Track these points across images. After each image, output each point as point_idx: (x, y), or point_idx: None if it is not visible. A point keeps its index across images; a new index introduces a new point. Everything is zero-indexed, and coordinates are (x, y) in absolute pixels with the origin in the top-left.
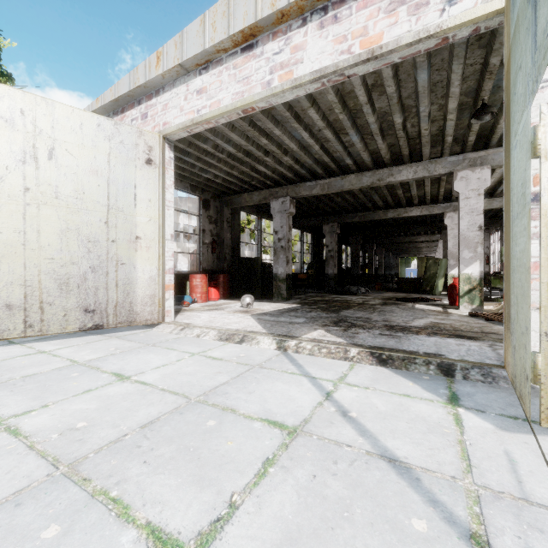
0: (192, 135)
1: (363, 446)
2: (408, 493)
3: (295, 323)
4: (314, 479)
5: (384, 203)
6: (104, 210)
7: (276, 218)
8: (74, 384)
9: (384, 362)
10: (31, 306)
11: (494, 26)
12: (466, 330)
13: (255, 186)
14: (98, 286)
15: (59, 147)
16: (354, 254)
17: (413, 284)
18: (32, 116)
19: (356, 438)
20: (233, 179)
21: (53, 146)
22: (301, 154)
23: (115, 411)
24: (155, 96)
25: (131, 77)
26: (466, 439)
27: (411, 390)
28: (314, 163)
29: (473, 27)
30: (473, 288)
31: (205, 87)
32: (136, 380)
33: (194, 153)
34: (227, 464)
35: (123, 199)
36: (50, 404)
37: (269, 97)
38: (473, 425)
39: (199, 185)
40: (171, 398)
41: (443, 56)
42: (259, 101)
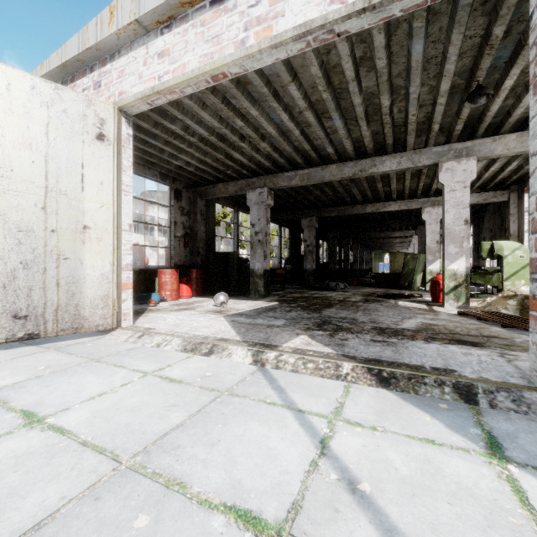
0: (157, 113)
1: None
2: None
3: (274, 326)
4: None
5: (362, 197)
6: (41, 192)
7: (252, 210)
8: None
9: (385, 382)
10: None
11: None
12: (464, 334)
13: (231, 176)
14: (33, 286)
15: None
16: (331, 249)
17: (390, 279)
18: None
19: None
20: (206, 167)
21: None
22: (280, 140)
23: None
24: (109, 61)
25: (80, 37)
26: None
27: (432, 429)
28: (294, 151)
29: None
30: (459, 285)
31: (167, 49)
32: (51, 424)
33: (161, 135)
34: None
35: (67, 181)
36: None
37: (243, 59)
38: None
39: (170, 173)
40: (91, 462)
41: (441, 24)
42: (232, 64)
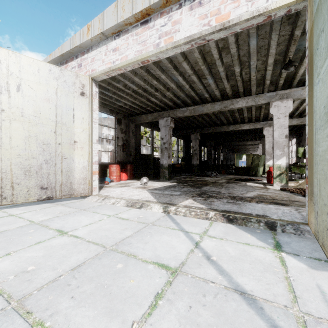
0: (110, 78)
1: (222, 282)
2: (256, 320)
3: (174, 195)
4: (190, 309)
5: (227, 121)
6: (54, 124)
7: (162, 130)
8: (30, 238)
9: (231, 221)
10: (5, 185)
11: (300, 9)
12: (279, 199)
13: (149, 110)
14: (50, 172)
15: (24, 84)
16: (209, 152)
17: (244, 170)
18: (6, 64)
19: (217, 276)
20: (136, 106)
21: (20, 83)
22: (178, 91)
23: (55, 257)
24: (86, 53)
25: (71, 41)
26: (290, 276)
27: (250, 240)
28: (185, 97)
29: (287, 9)
30: (282, 173)
31: (117, 47)
32: (71, 234)
33: (112, 89)
34: (129, 298)
35: (66, 117)
36: (11, 253)
37: (158, 53)
38: (293, 266)
39: (115, 109)
40: (94, 247)
41: (266, 30)
42: (152, 56)
